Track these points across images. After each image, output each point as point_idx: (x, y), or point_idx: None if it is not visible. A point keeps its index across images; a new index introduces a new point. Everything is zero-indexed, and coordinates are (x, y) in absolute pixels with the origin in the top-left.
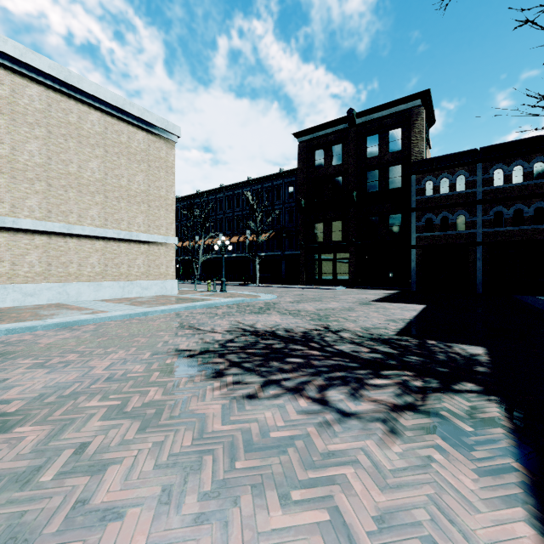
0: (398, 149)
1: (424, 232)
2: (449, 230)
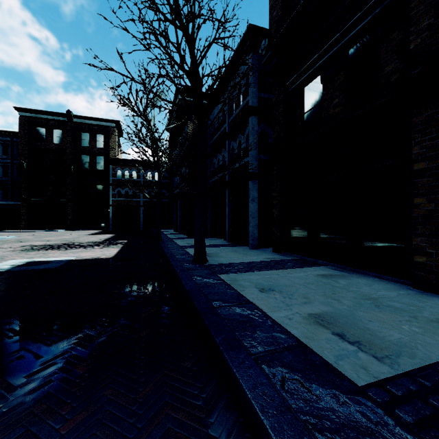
0: (102, 146)
1: (117, 198)
2: (129, 198)
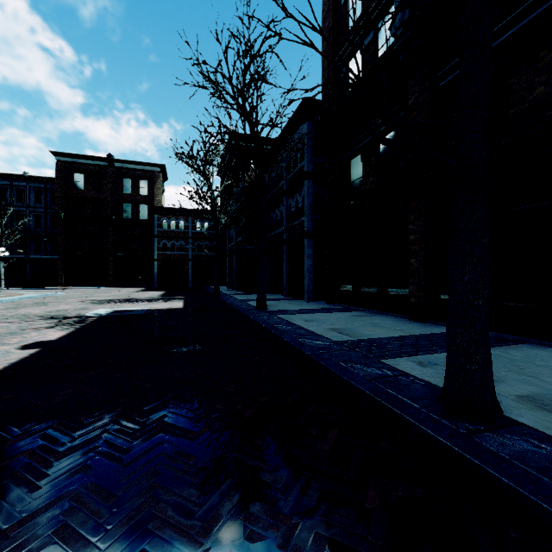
0: (146, 194)
1: (162, 251)
2: (176, 251)
